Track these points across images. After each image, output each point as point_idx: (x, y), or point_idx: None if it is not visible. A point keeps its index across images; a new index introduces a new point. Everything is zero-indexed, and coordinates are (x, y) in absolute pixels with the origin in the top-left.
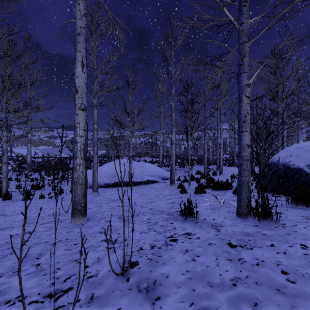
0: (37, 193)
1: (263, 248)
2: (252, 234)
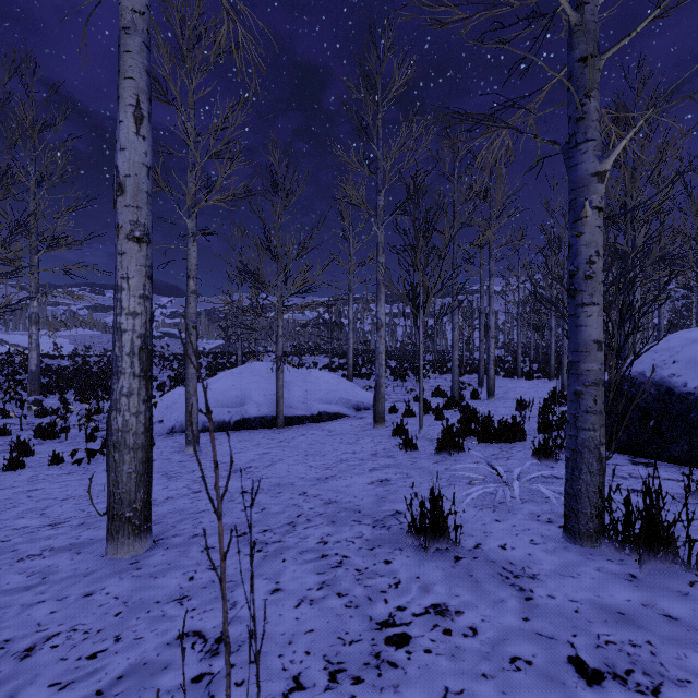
0: (46, 449)
1: (694, 688)
2: (633, 614)
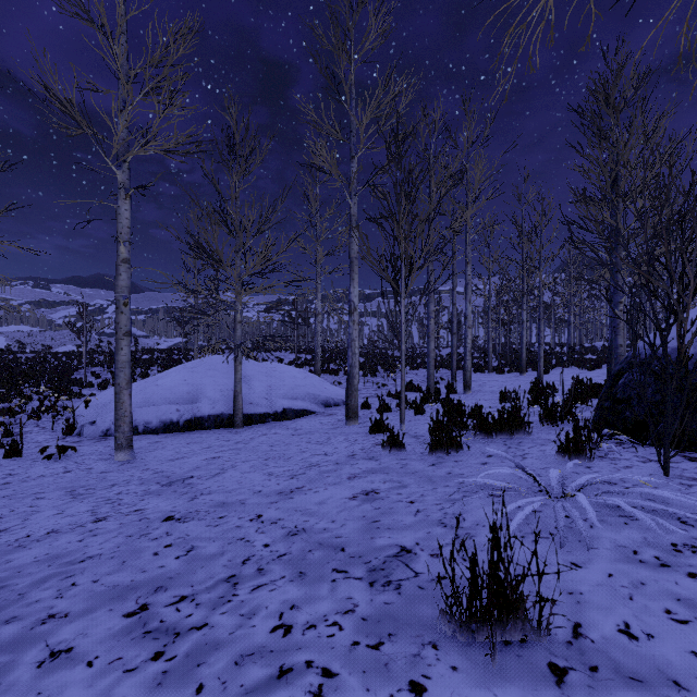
0: None
1: None
2: None
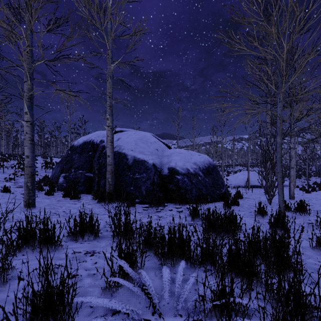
0: None
1: None
2: None
